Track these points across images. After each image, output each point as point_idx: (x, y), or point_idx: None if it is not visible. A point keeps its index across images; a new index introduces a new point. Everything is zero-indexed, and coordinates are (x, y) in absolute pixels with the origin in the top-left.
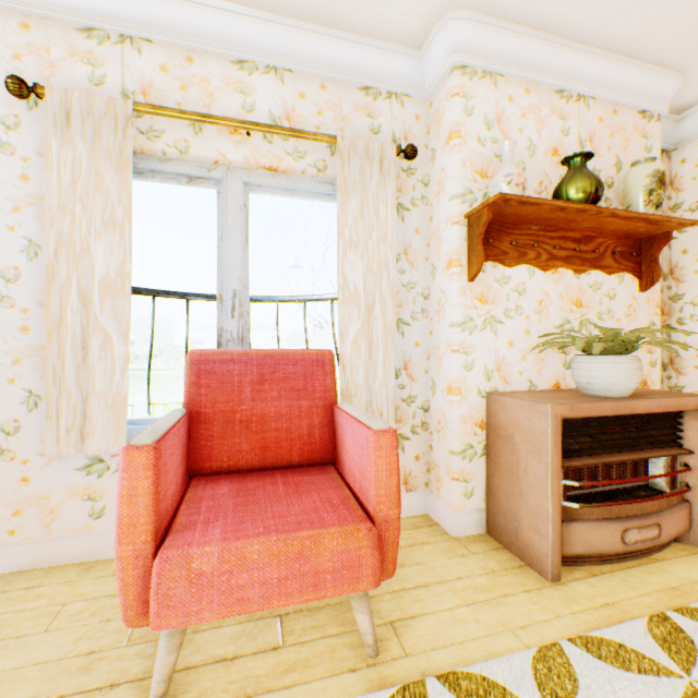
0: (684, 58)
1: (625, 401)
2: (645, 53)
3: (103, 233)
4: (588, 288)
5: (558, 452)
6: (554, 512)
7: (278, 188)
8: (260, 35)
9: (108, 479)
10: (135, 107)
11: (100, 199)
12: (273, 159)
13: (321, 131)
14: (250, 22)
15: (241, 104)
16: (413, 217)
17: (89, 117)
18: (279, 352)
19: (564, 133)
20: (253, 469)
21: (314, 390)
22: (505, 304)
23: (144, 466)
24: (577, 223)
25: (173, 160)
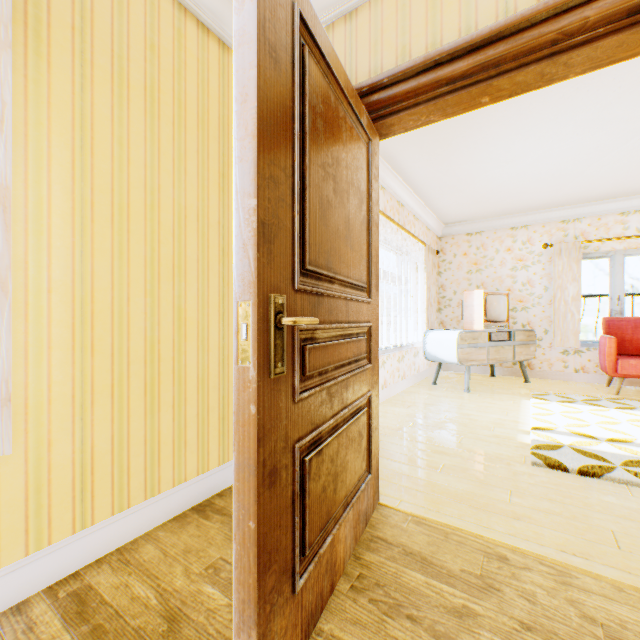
0: None
1: None
2: None
3: (571, 283)
4: None
5: None
6: None
7: (638, 253)
8: (631, 203)
9: (568, 357)
10: (581, 243)
11: (570, 273)
12: (637, 245)
13: None
14: (627, 201)
15: (621, 228)
16: None
17: (566, 249)
18: None
19: None
20: (633, 355)
21: None
22: None
23: (612, 342)
24: None
25: (590, 253)
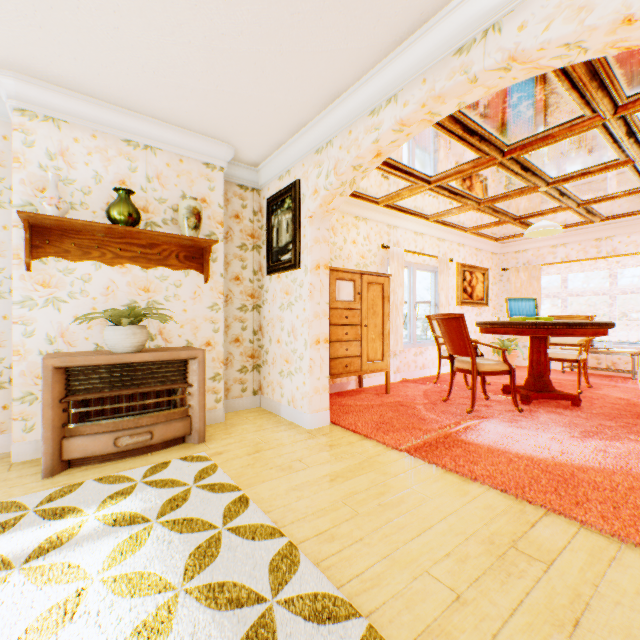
0: (221, 135)
1: (122, 355)
2: (191, 127)
3: None
4: (156, 279)
5: (52, 390)
6: (47, 431)
7: None
8: None
9: None
10: None
11: None
12: None
13: None
14: None
15: None
16: (1, 216)
17: None
18: None
19: (133, 170)
20: None
21: None
22: (71, 289)
23: None
24: (129, 234)
25: None
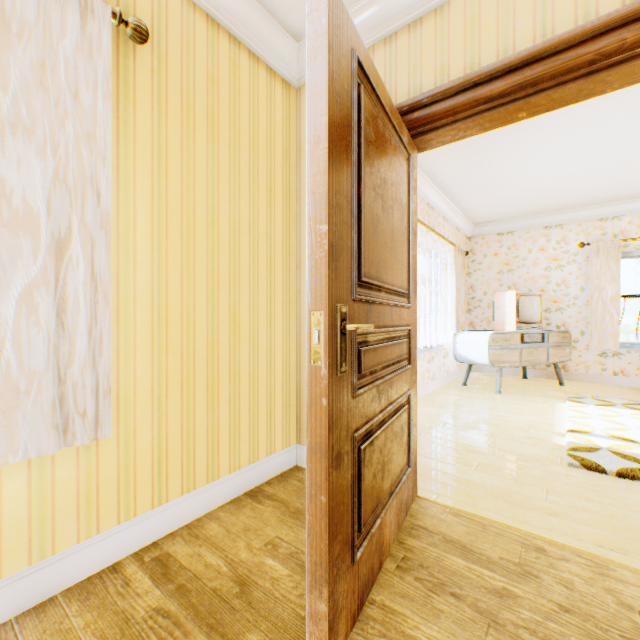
0: None
1: None
2: None
3: (609, 283)
4: None
5: None
6: None
7: None
8: None
9: (606, 359)
10: (620, 241)
11: (608, 273)
12: None
13: None
14: None
15: None
16: None
17: (604, 248)
18: None
19: None
20: None
21: None
22: None
23: None
24: None
25: (631, 252)
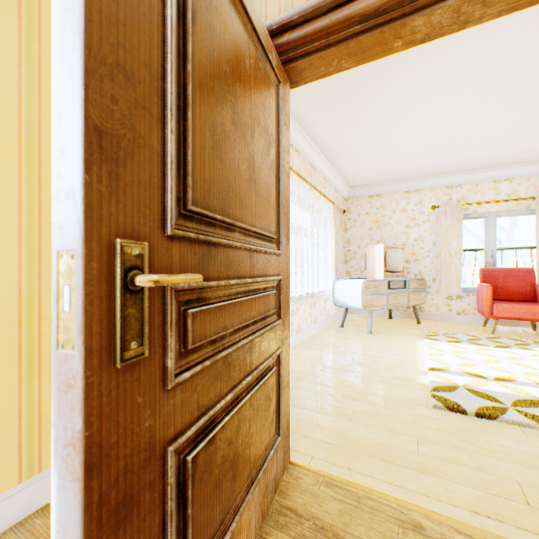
0: None
1: None
2: None
3: (454, 239)
4: None
5: None
6: None
7: (507, 215)
8: (502, 172)
9: (452, 301)
10: (462, 205)
11: (453, 231)
12: (506, 208)
13: (527, 194)
14: (499, 170)
15: (494, 193)
16: None
17: (450, 211)
18: (511, 269)
19: None
20: (504, 300)
21: (525, 280)
22: None
23: (489, 289)
24: None
25: (470, 214)
